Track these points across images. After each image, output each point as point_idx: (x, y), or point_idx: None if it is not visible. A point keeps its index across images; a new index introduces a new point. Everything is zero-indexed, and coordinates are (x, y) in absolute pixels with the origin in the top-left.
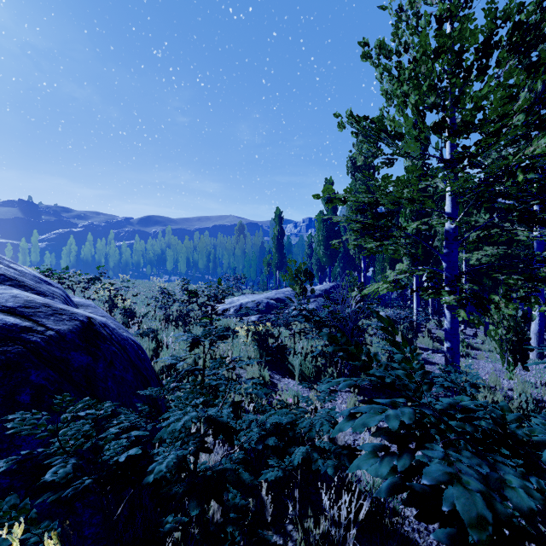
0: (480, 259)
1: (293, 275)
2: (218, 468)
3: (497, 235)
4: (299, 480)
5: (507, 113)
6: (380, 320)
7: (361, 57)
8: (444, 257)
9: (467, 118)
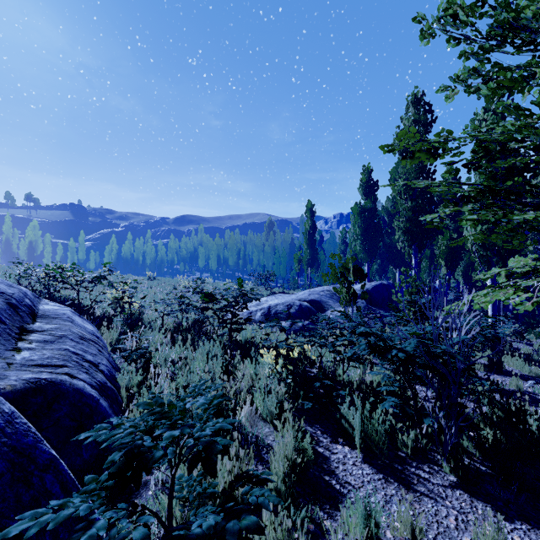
0: None
1: (336, 273)
2: None
3: None
4: None
5: None
6: None
7: None
8: None
9: None
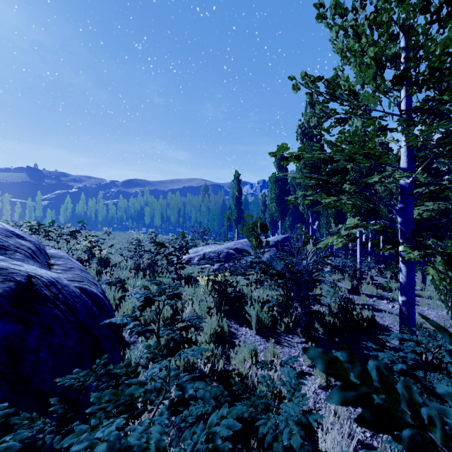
0: (420, 214)
1: (249, 228)
2: None
3: (448, 191)
4: None
5: None
6: None
7: (316, 18)
8: (400, 211)
9: (434, 64)
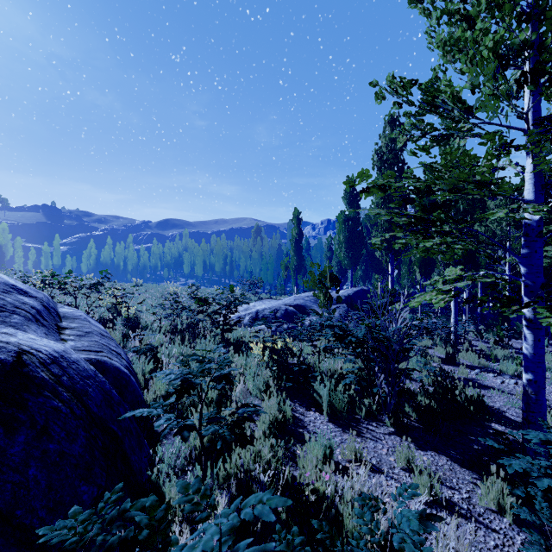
0: None
1: (316, 280)
2: None
3: None
4: None
5: None
6: None
7: (408, 2)
8: (523, 259)
9: None
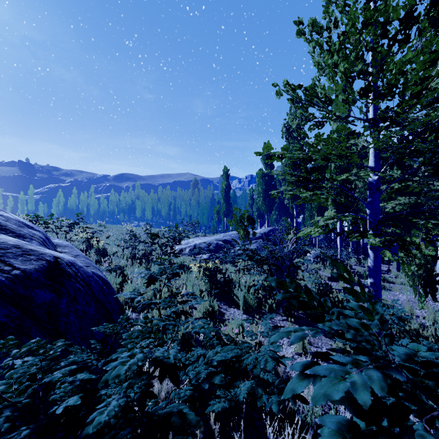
0: (394, 208)
1: (237, 220)
2: (164, 412)
3: (412, 187)
4: (244, 411)
5: (428, 76)
6: (336, 266)
7: (296, 34)
8: (368, 204)
9: (391, 81)
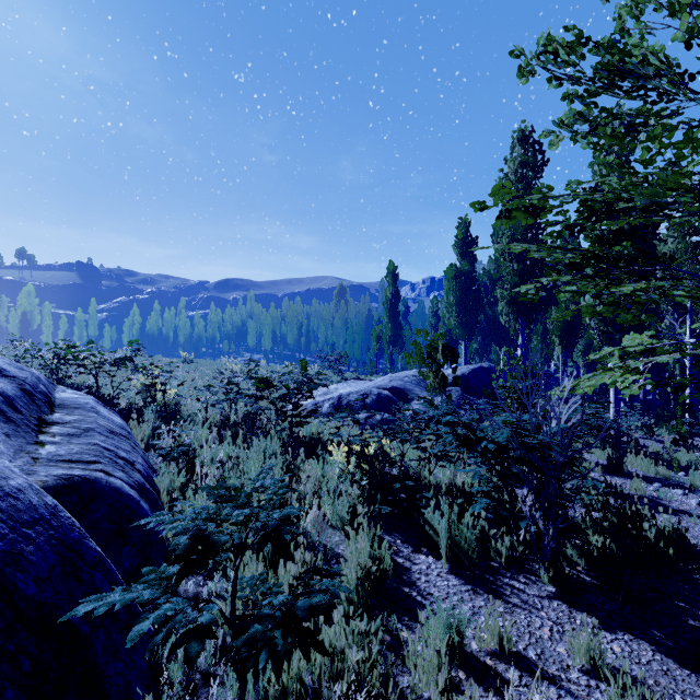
0: None
1: (422, 354)
2: None
3: None
4: None
5: None
6: None
7: None
8: None
9: None
